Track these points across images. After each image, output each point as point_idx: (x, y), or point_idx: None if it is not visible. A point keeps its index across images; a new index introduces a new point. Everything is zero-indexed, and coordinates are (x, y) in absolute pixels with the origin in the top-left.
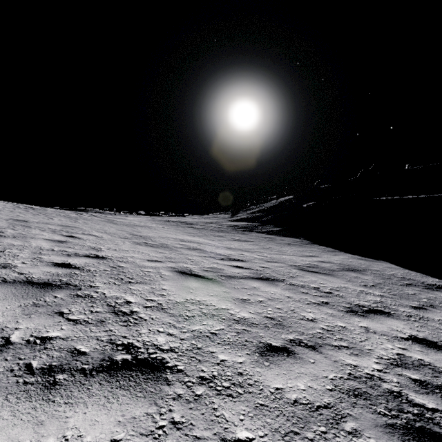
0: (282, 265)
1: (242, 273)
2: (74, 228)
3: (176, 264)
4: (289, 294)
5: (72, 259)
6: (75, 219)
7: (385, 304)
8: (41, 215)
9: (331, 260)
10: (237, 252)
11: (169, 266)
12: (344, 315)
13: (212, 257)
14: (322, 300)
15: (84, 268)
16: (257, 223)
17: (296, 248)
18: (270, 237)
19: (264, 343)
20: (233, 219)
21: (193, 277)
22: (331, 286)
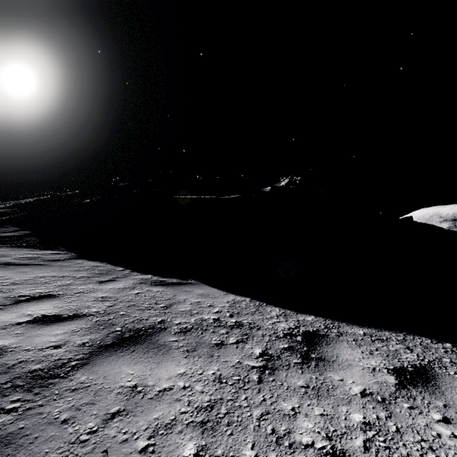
0: None
1: None
2: None
3: None
4: None
5: None
6: None
7: None
8: None
9: (84, 305)
10: None
11: None
12: None
13: None
14: None
15: None
16: None
17: (13, 276)
18: None
19: None
20: None
21: None
22: None
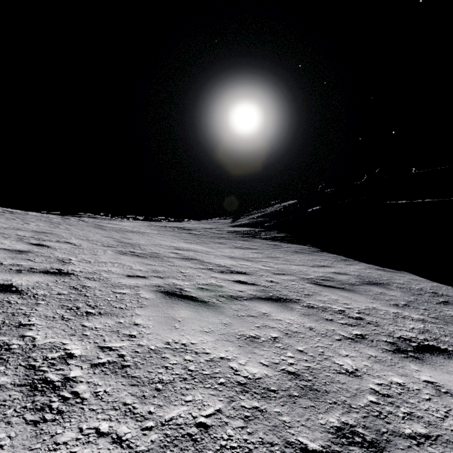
0: (293, 278)
1: (247, 292)
2: (50, 235)
3: (163, 280)
4: (309, 323)
5: (19, 277)
6: (57, 225)
7: (434, 334)
8: (16, 219)
9: (346, 271)
10: (239, 262)
11: (154, 283)
12: (394, 360)
13: (210, 270)
14: (354, 331)
15: (29, 291)
16: (260, 228)
17: (305, 257)
18: (275, 244)
19: (294, 445)
20: (234, 224)
21: (183, 300)
22: (358, 307)
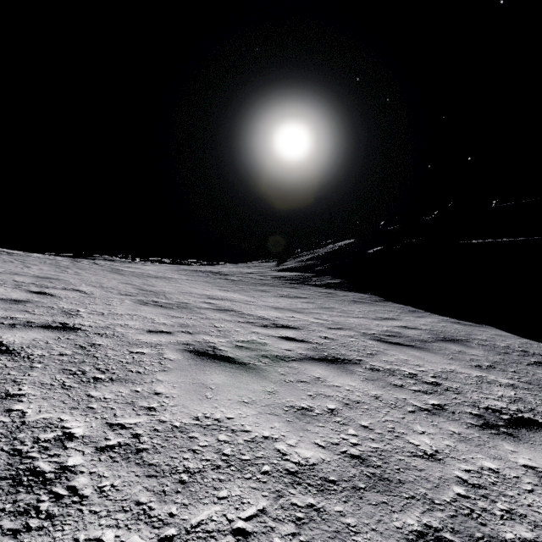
0: (352, 334)
1: (296, 351)
2: (55, 281)
3: (193, 336)
4: (375, 391)
5: (12, 333)
6: (64, 269)
7: (528, 403)
8: (15, 262)
9: (416, 325)
10: (286, 314)
11: (181, 340)
12: (483, 438)
13: (250, 323)
14: (430, 400)
15: (23, 351)
16: (310, 273)
17: (365, 308)
18: (328, 291)
19: None
20: (279, 268)
21: (217, 361)
22: (433, 369)
